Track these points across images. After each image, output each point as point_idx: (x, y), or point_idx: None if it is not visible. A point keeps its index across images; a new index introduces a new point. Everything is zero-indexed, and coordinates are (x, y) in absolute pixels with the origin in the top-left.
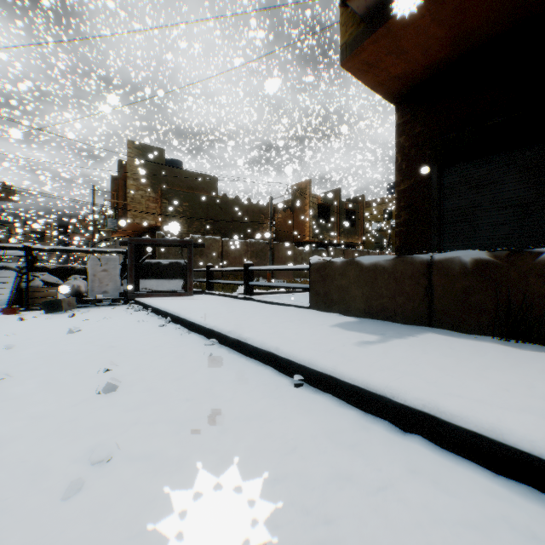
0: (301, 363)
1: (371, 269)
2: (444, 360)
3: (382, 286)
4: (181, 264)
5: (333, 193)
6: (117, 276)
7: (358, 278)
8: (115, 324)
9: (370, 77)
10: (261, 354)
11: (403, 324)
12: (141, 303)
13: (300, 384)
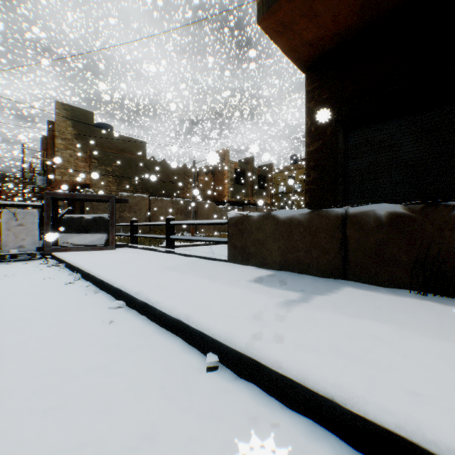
0: (215, 338)
1: (287, 223)
2: (381, 327)
3: (298, 239)
4: (105, 219)
5: (247, 160)
6: (36, 230)
7: (275, 231)
8: (14, 284)
9: (285, 40)
10: (170, 322)
11: (318, 277)
12: (58, 258)
13: (214, 367)
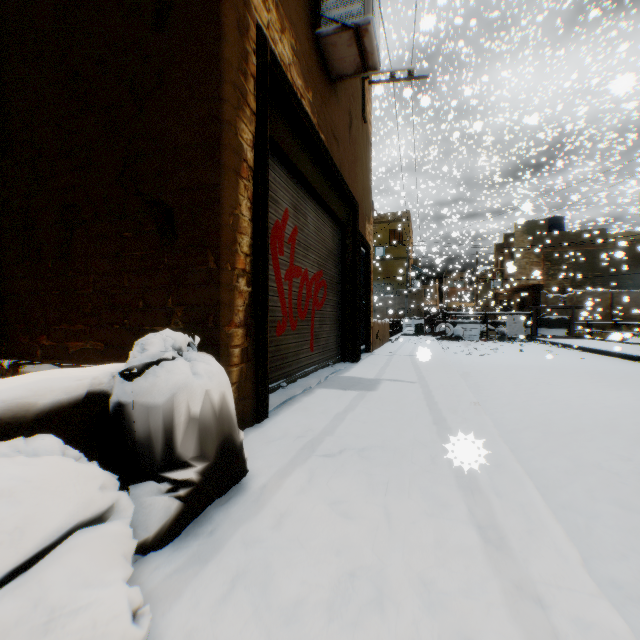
0: (605, 350)
1: None
2: None
3: None
4: (564, 319)
5: None
6: (521, 326)
7: None
8: (535, 346)
9: None
10: (596, 351)
11: None
12: (541, 340)
13: (603, 355)
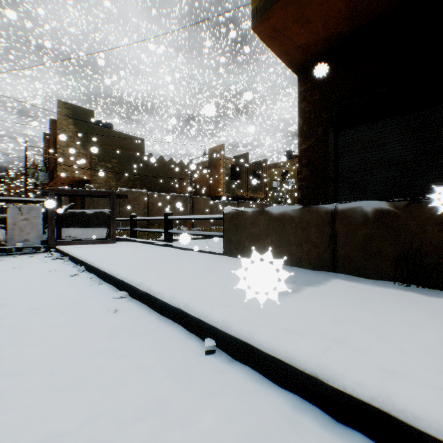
0: (212, 324)
1: (280, 218)
2: (364, 315)
3: (290, 234)
4: (106, 213)
5: (242, 157)
6: (40, 225)
7: (268, 226)
8: (22, 275)
9: (278, 44)
10: (171, 311)
11: (309, 270)
12: (61, 251)
13: (211, 351)
